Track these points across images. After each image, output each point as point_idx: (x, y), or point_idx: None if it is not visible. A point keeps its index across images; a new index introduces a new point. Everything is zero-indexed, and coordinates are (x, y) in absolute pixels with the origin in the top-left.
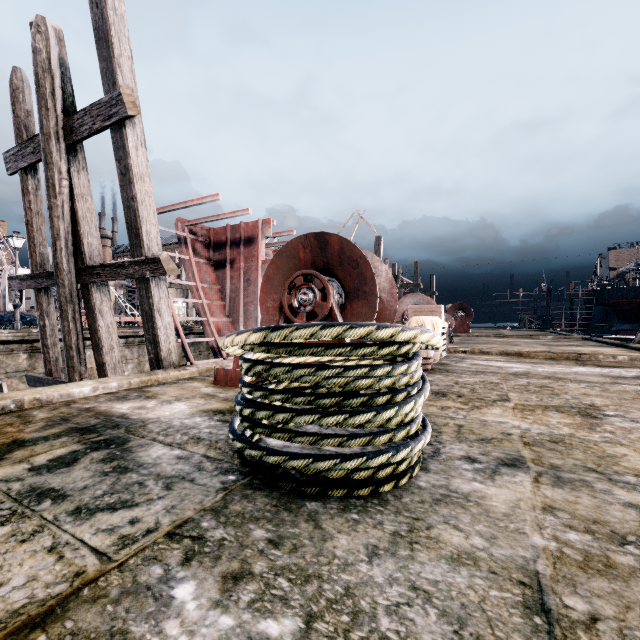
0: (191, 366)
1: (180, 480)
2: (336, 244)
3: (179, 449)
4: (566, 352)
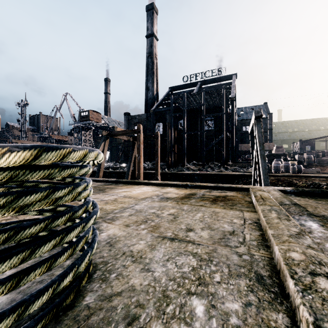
0: None
1: None
2: None
3: None
4: None
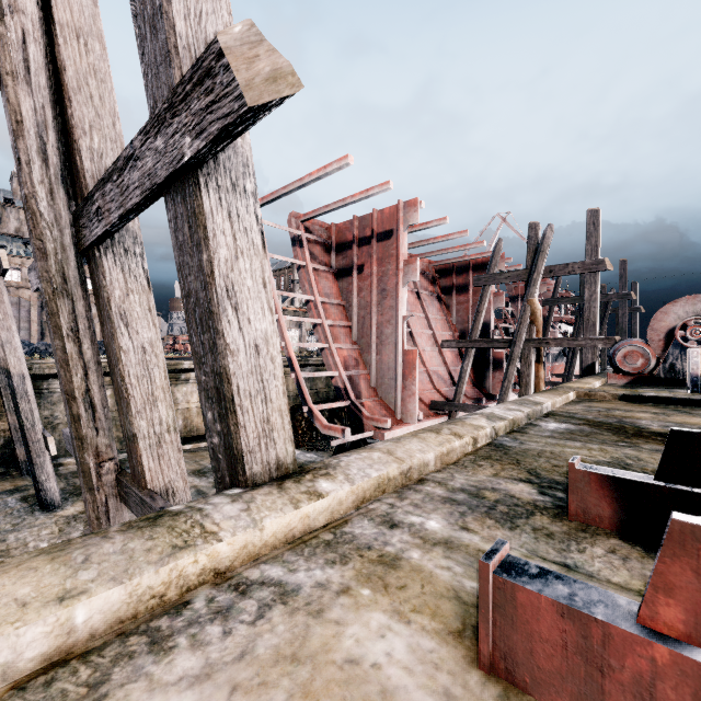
0: (330, 474)
1: None
2: None
3: None
4: None
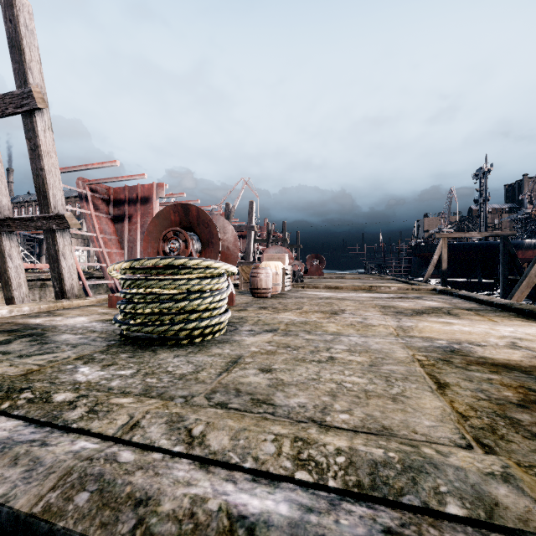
0: (91, 297)
1: (82, 344)
2: (195, 211)
3: (81, 335)
4: (364, 285)
